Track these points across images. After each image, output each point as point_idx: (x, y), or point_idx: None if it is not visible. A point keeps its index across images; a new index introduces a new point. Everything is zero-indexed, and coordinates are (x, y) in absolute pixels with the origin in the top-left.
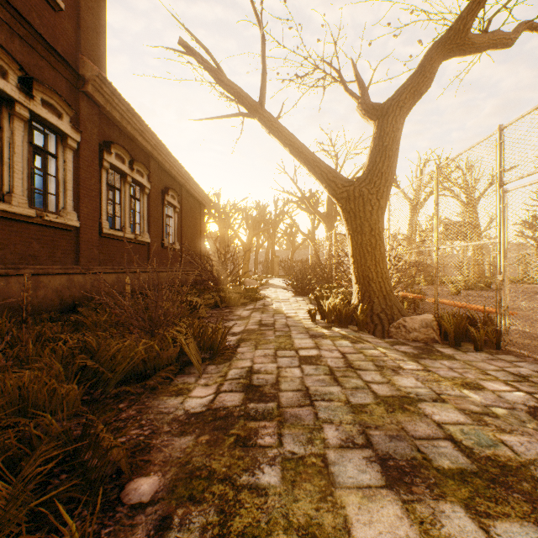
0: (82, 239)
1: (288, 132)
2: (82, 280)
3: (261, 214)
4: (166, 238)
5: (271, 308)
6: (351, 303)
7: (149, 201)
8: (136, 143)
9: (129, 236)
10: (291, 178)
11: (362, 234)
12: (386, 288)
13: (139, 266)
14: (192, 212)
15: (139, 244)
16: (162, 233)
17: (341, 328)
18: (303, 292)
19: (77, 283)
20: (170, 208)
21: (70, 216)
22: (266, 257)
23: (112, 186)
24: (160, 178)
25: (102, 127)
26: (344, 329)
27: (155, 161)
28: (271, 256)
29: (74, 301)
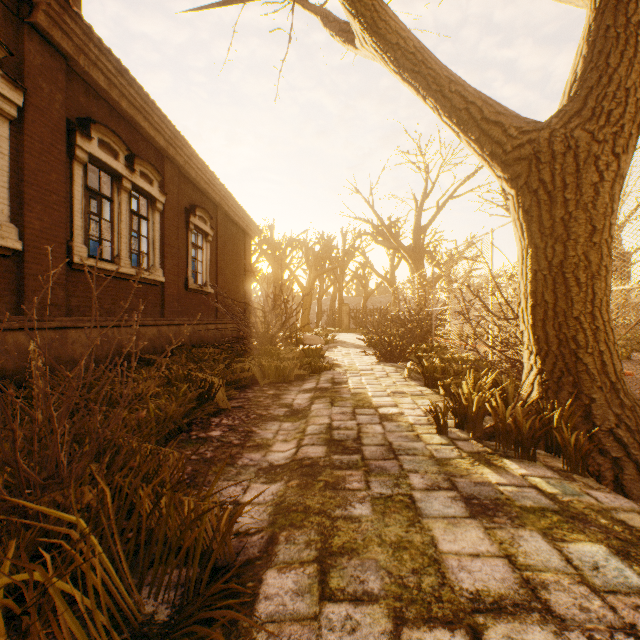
0: (30, 272)
1: (393, 14)
2: (25, 340)
3: (325, 249)
4: (195, 277)
5: (345, 389)
6: (521, 393)
7: (163, 221)
8: (140, 132)
9: (125, 271)
10: (365, 200)
11: (568, 243)
12: (614, 366)
13: (146, 316)
14: (234, 243)
15: (146, 283)
16: (186, 269)
17: (520, 461)
18: (393, 356)
19: (13, 346)
20: (199, 236)
21: (0, 231)
22: (332, 305)
23: (95, 191)
24: (183, 191)
25: (76, 95)
26: (529, 465)
27: (174, 165)
28: (337, 304)
29: (3, 377)
